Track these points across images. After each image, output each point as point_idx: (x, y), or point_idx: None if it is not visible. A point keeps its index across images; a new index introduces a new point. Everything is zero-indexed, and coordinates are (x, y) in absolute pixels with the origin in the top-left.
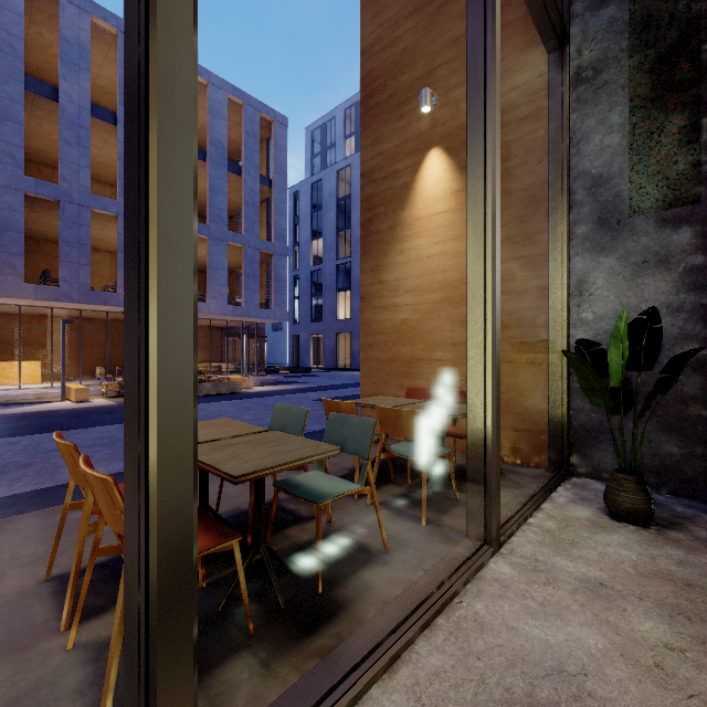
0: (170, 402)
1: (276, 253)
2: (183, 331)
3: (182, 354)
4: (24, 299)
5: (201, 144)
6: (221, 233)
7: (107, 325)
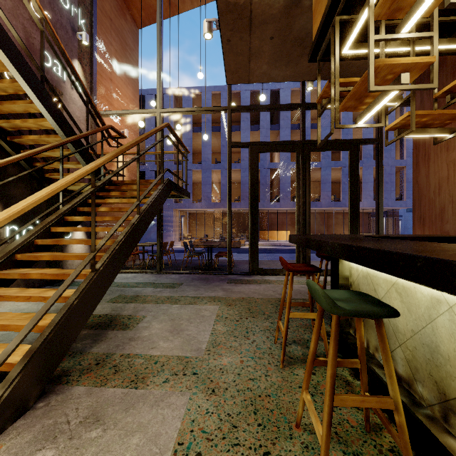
0: (381, 232)
1: (407, 165)
2: (382, 226)
3: (382, 228)
4: (290, 208)
5: (356, 113)
6: (369, 163)
7: (315, 215)
